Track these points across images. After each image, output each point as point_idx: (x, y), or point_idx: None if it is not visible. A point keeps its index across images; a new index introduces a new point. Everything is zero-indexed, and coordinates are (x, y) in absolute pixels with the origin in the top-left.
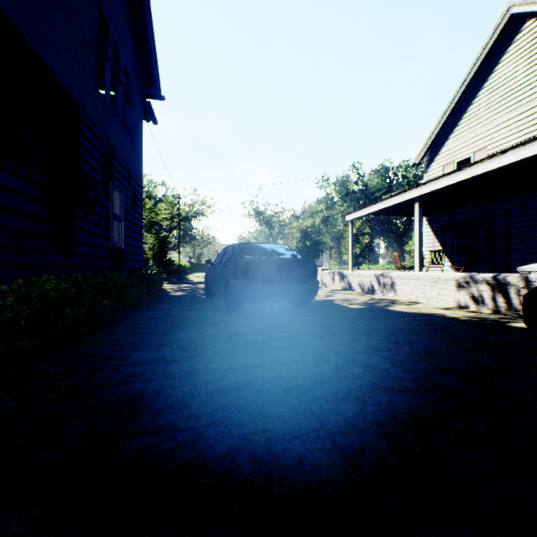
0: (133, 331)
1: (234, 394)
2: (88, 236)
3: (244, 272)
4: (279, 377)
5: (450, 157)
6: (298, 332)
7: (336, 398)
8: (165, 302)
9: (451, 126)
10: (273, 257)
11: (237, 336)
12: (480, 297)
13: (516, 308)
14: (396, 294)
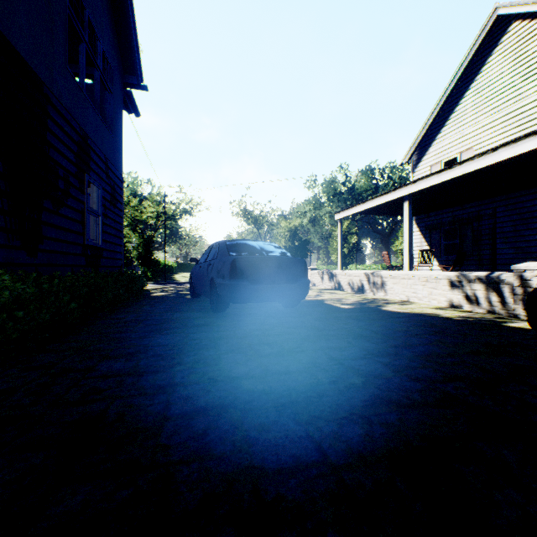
0: (106, 335)
1: (215, 415)
2: (58, 231)
3: (230, 270)
4: (269, 390)
5: (437, 157)
6: (289, 335)
7: (336, 417)
8: (146, 303)
9: (439, 126)
10: (262, 254)
11: (222, 341)
12: (473, 296)
13: (510, 307)
14: (387, 294)
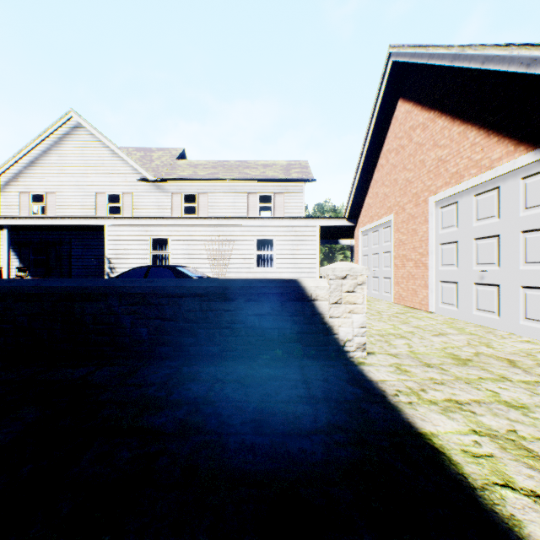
0: None
1: None
2: None
3: None
4: None
5: (27, 188)
6: None
7: None
8: None
9: (29, 163)
10: None
11: None
12: None
13: None
14: None
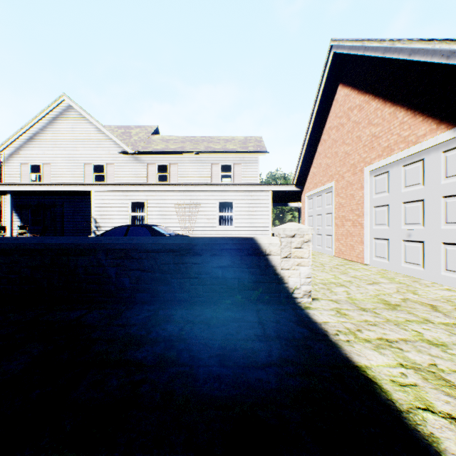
0: None
1: None
2: None
3: None
4: None
5: (27, 159)
6: None
7: None
8: None
9: (28, 139)
10: None
11: None
12: None
13: None
14: None
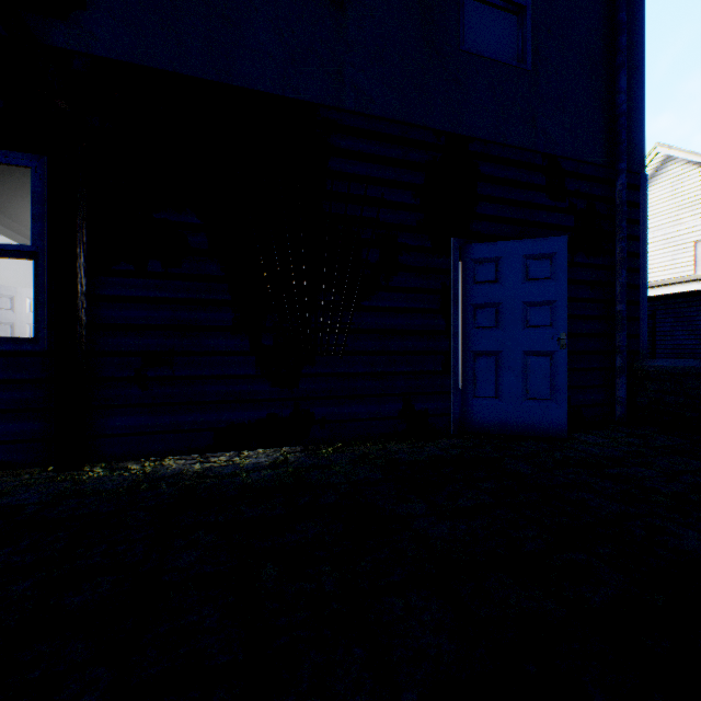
0: None
1: None
2: None
3: None
4: None
5: None
6: None
7: None
8: None
9: None
10: None
11: None
12: None
13: None
14: None
